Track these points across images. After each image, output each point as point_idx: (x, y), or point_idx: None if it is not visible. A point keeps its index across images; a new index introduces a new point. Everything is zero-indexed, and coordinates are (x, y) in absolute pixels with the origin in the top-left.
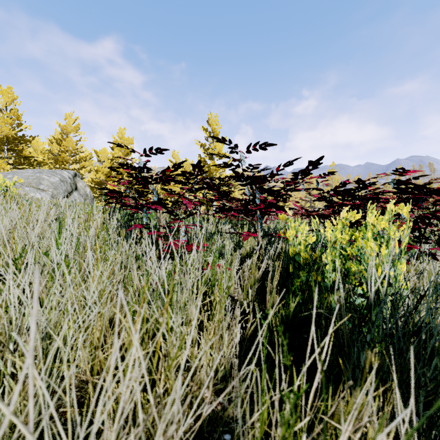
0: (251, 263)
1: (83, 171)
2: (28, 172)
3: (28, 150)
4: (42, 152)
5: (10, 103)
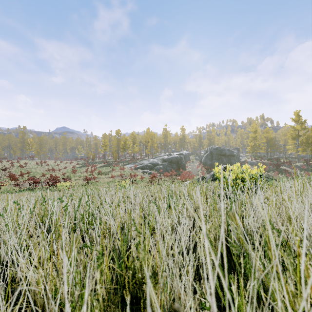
0: None
1: None
2: None
3: None
4: None
5: None
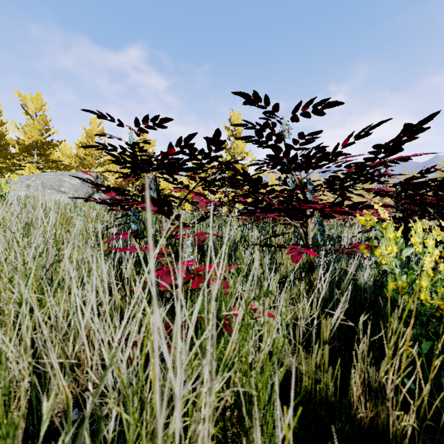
0: (297, 292)
1: (107, 174)
2: (51, 175)
3: (57, 155)
4: (70, 156)
5: (39, 109)
